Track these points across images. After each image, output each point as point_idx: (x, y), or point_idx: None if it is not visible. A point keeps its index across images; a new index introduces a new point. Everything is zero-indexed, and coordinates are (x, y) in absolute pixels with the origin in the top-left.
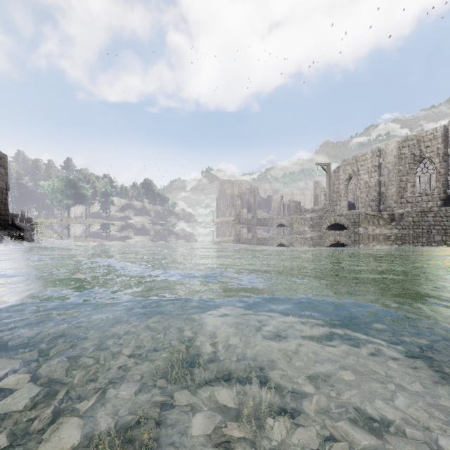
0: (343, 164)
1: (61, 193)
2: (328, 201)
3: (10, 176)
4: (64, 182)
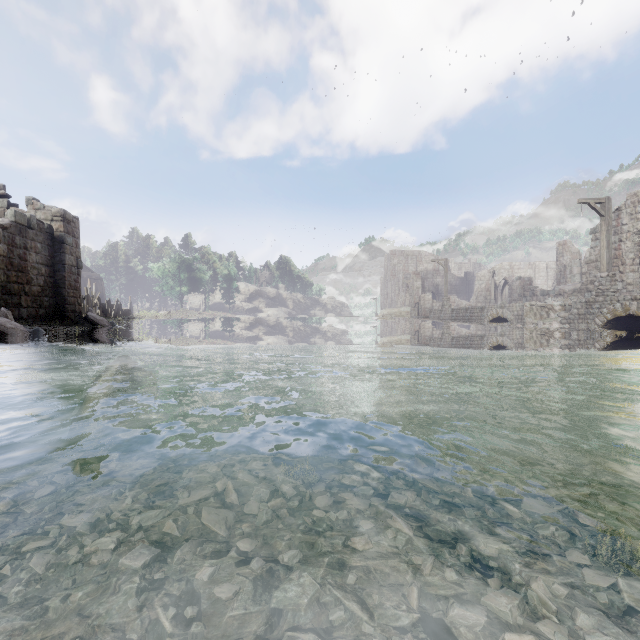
0: (630, 202)
1: (173, 278)
2: (606, 272)
3: (117, 259)
4: (176, 263)
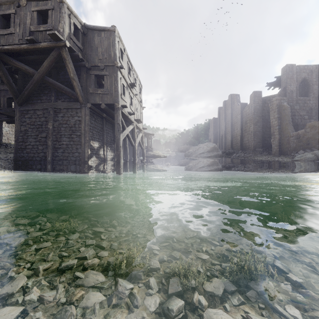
0: None
1: None
2: None
3: None
4: None
